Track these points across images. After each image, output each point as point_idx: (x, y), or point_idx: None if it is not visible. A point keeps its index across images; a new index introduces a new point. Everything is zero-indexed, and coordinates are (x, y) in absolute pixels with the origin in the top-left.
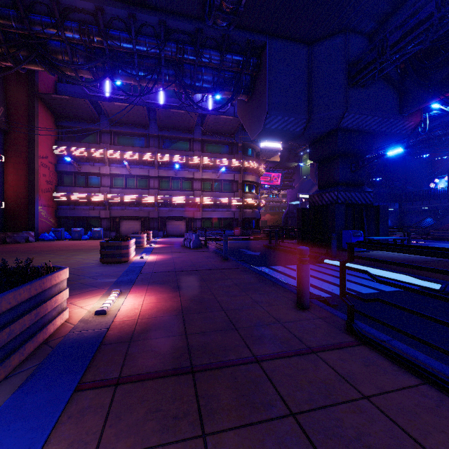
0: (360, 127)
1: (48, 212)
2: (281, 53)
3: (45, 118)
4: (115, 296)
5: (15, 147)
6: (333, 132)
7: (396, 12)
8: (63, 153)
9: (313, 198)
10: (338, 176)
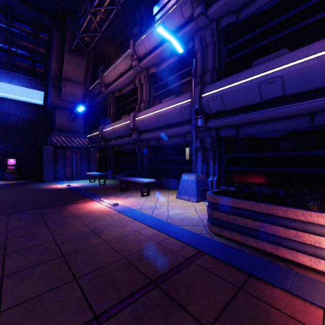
0: None
1: None
2: None
3: None
4: None
5: None
6: None
7: None
8: None
9: None
10: None
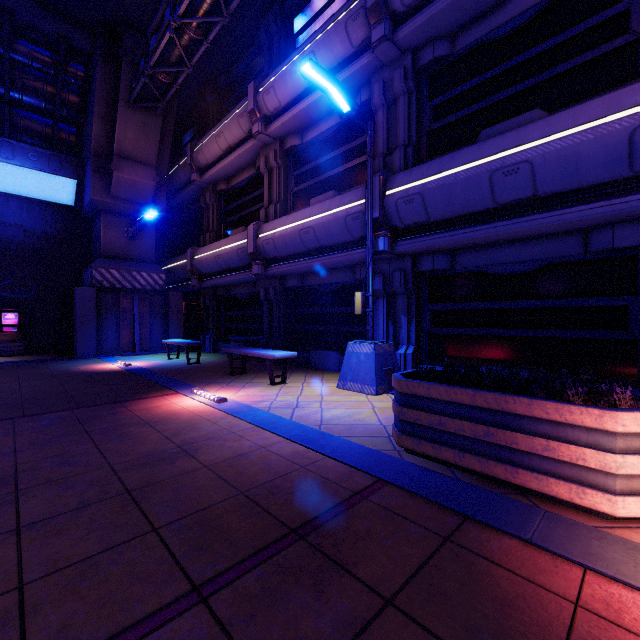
0: None
1: None
2: None
3: None
4: None
5: None
6: None
7: None
8: None
9: None
10: None
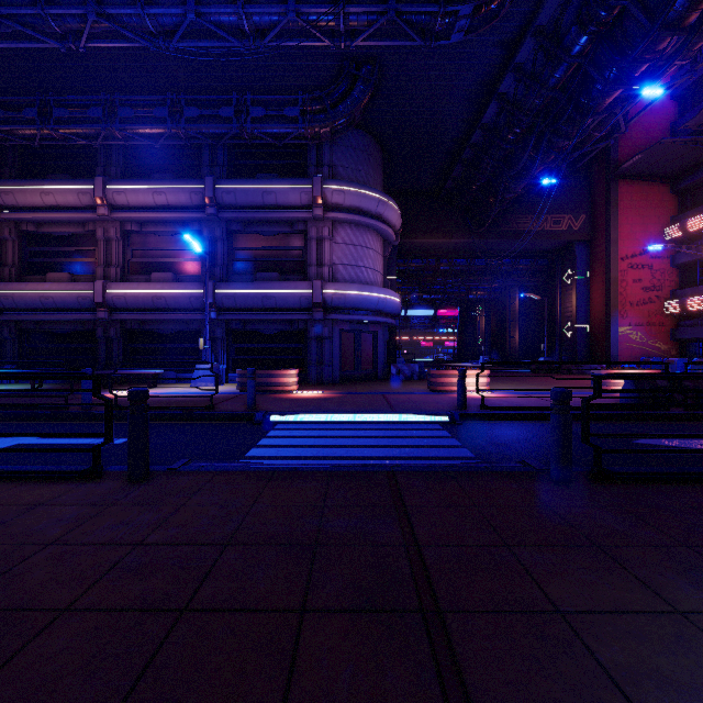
0: None
1: (649, 334)
2: None
3: (641, 195)
4: (312, 392)
5: (596, 256)
6: None
7: None
8: (678, 235)
9: None
10: None
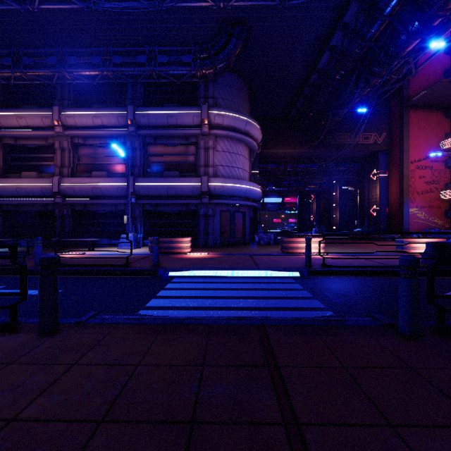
0: None
1: (430, 213)
2: None
3: (424, 119)
4: (201, 253)
5: (393, 161)
6: None
7: None
8: (450, 146)
9: None
10: None
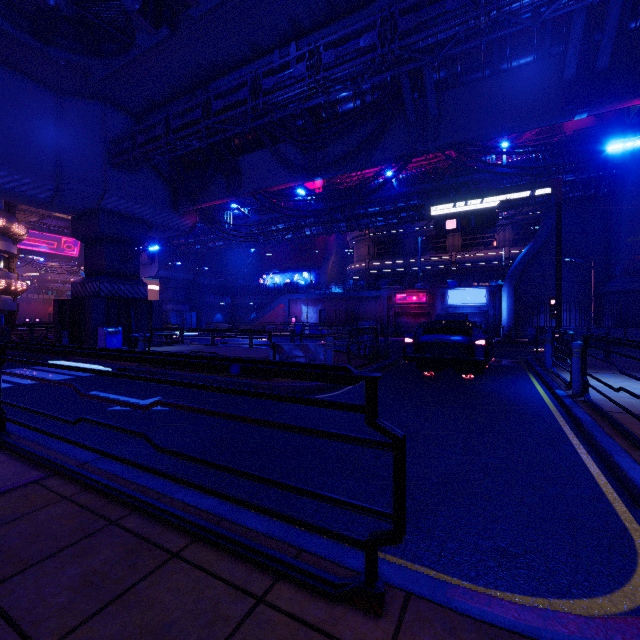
0: (131, 213)
1: None
2: (6, 86)
3: None
4: None
5: None
6: (96, 212)
7: (156, 111)
8: None
9: (77, 287)
10: (104, 264)
